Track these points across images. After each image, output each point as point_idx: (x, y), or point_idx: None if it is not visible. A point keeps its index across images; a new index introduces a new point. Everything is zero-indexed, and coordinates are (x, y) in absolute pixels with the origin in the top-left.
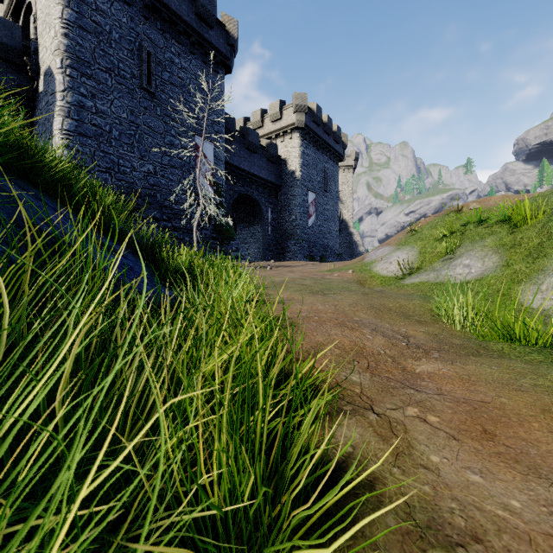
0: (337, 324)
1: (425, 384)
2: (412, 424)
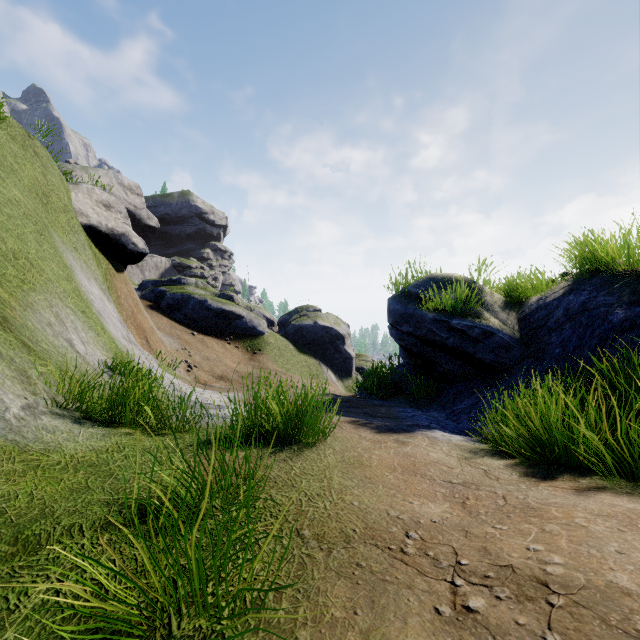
0: (634, 558)
1: (442, 489)
2: (457, 466)
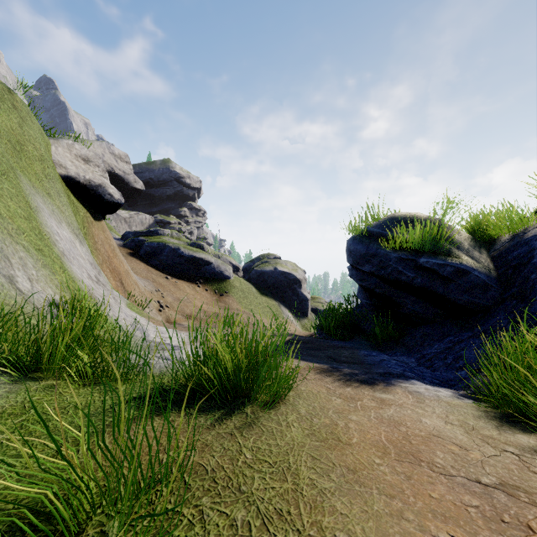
0: None
1: (473, 498)
2: (470, 445)
